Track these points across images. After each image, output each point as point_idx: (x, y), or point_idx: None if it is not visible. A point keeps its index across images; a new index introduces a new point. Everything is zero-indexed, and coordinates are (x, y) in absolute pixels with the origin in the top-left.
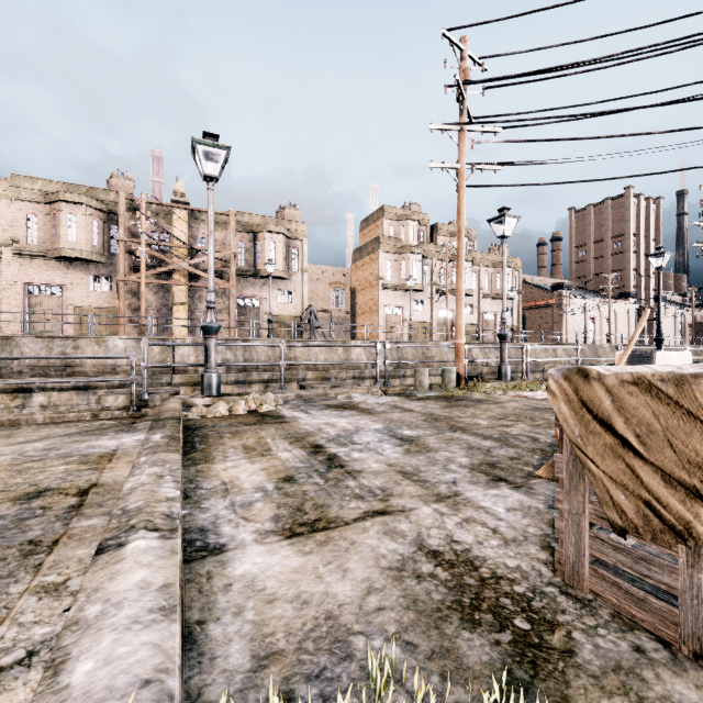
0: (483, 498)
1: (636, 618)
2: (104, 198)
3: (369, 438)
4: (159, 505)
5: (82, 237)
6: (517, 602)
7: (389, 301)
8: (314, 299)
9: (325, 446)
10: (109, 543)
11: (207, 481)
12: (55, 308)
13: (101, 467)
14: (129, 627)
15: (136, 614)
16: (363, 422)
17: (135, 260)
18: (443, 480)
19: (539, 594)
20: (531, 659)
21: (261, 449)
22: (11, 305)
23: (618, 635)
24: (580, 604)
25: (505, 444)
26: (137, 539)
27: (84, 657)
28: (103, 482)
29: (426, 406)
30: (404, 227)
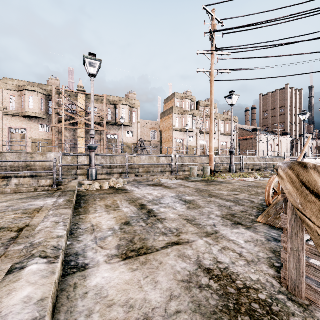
0: (231, 234)
1: None
2: (46, 88)
3: (169, 201)
4: (52, 241)
5: (36, 107)
6: (263, 307)
7: (177, 136)
8: (143, 135)
9: (147, 205)
10: (16, 266)
11: (83, 224)
12: (23, 139)
13: (33, 216)
14: None
15: None
16: (165, 192)
17: (60, 117)
18: (208, 224)
19: (275, 300)
20: None
21: (114, 207)
22: (3, 138)
23: None
24: (302, 308)
25: (238, 204)
26: (32, 264)
27: None
28: (32, 224)
29: (196, 185)
30: (184, 102)
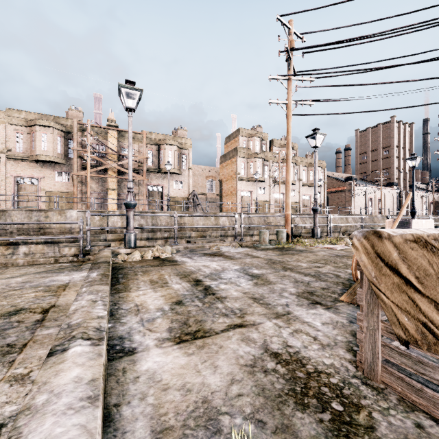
0: (306, 315)
1: (415, 402)
2: (64, 123)
3: (231, 275)
4: (92, 321)
5: (51, 148)
6: (333, 390)
7: (243, 188)
8: (196, 186)
9: (203, 280)
10: (57, 348)
11: (125, 304)
12: (33, 192)
13: (58, 294)
14: (64, 412)
15: (71, 402)
16: (227, 264)
17: (84, 162)
18: (279, 303)
19: (348, 384)
20: (345, 433)
21: (162, 282)
22: (6, 190)
23: (404, 415)
24: (376, 392)
25: (319, 279)
26: (76, 346)
27: (31, 436)
28: (59, 304)
29: (267, 254)
30: (252, 142)
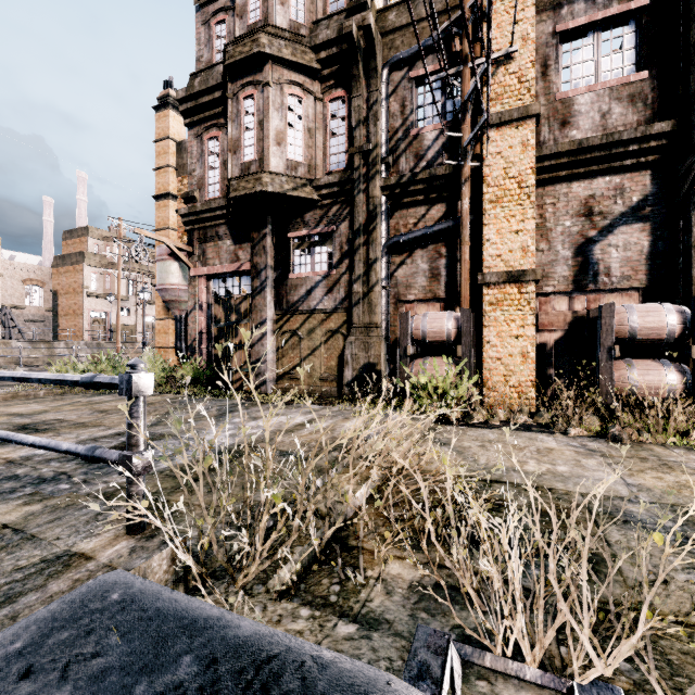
0: None
1: None
2: None
3: None
4: None
5: None
6: None
7: (94, 307)
8: (2, 294)
9: None
10: None
11: None
12: None
13: None
14: None
15: None
16: None
17: None
18: None
19: None
20: None
21: None
22: None
23: None
24: None
25: None
26: None
27: None
28: None
29: None
30: (110, 247)
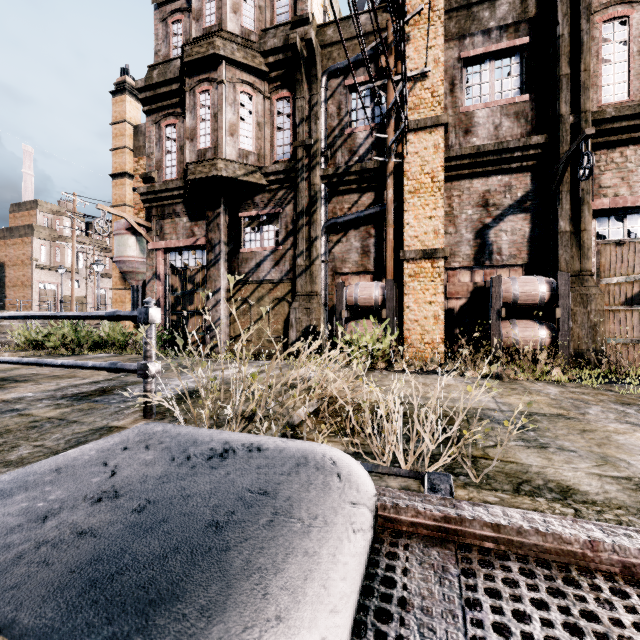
0: None
1: None
2: None
3: None
4: None
5: None
6: None
7: (44, 279)
8: None
9: None
10: None
11: None
12: None
13: None
14: None
15: None
16: None
17: None
18: None
19: None
20: None
21: None
22: None
23: None
24: None
25: None
26: None
27: None
28: None
29: None
30: (60, 221)
